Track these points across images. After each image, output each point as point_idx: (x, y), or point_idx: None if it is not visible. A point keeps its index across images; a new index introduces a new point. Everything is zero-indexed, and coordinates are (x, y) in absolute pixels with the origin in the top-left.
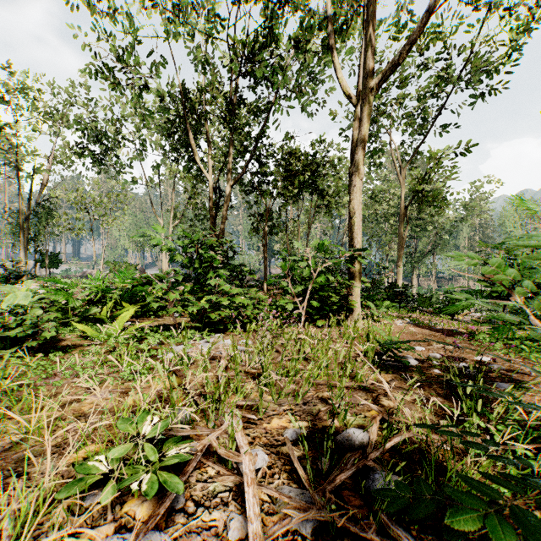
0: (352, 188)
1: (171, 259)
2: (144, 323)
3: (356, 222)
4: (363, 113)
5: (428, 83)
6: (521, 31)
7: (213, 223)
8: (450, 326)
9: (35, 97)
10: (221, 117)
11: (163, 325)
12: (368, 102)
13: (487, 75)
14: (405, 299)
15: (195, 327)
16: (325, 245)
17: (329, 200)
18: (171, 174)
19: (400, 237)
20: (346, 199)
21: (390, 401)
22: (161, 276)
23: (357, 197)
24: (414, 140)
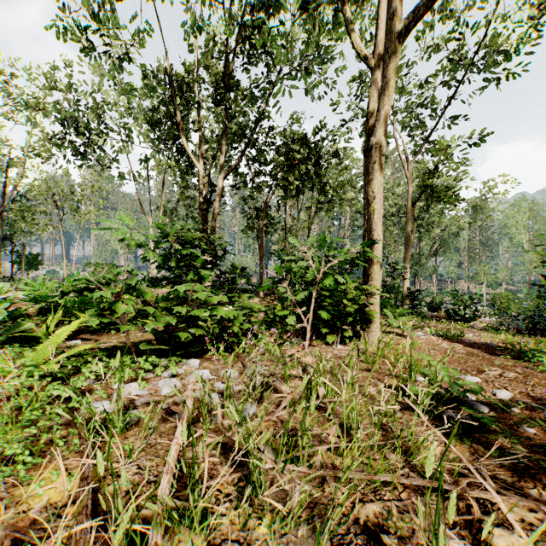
0: (372, 166)
1: (144, 257)
2: (84, 346)
3: (376, 210)
4: (387, 67)
5: (437, 70)
6: (545, 7)
7: (202, 219)
8: (479, 338)
9: (8, 82)
10: (211, 98)
11: (117, 347)
12: (393, 52)
13: (507, 56)
14: (417, 304)
15: (162, 349)
16: (337, 239)
17: (332, 195)
18: (159, 168)
19: (407, 237)
20: (349, 194)
21: (503, 530)
22: (107, 279)
23: (377, 177)
24: (421, 133)
